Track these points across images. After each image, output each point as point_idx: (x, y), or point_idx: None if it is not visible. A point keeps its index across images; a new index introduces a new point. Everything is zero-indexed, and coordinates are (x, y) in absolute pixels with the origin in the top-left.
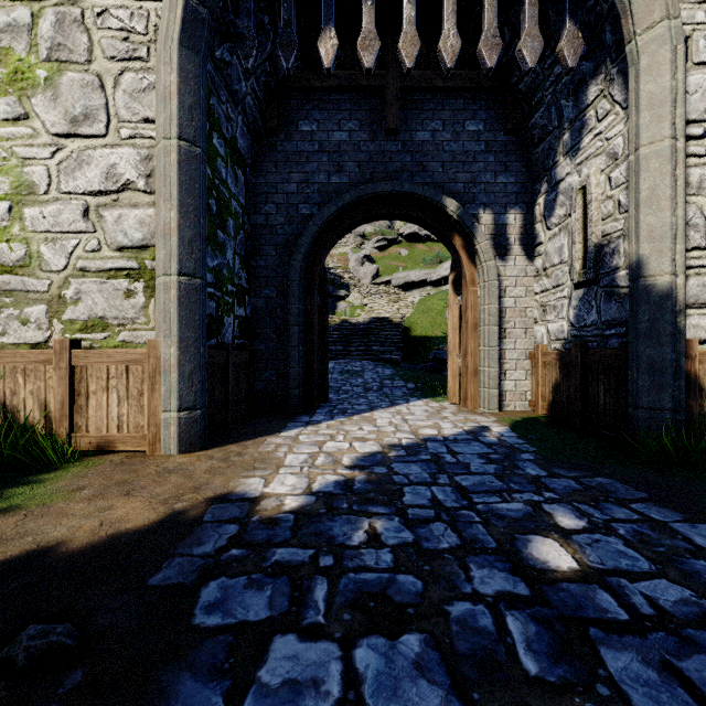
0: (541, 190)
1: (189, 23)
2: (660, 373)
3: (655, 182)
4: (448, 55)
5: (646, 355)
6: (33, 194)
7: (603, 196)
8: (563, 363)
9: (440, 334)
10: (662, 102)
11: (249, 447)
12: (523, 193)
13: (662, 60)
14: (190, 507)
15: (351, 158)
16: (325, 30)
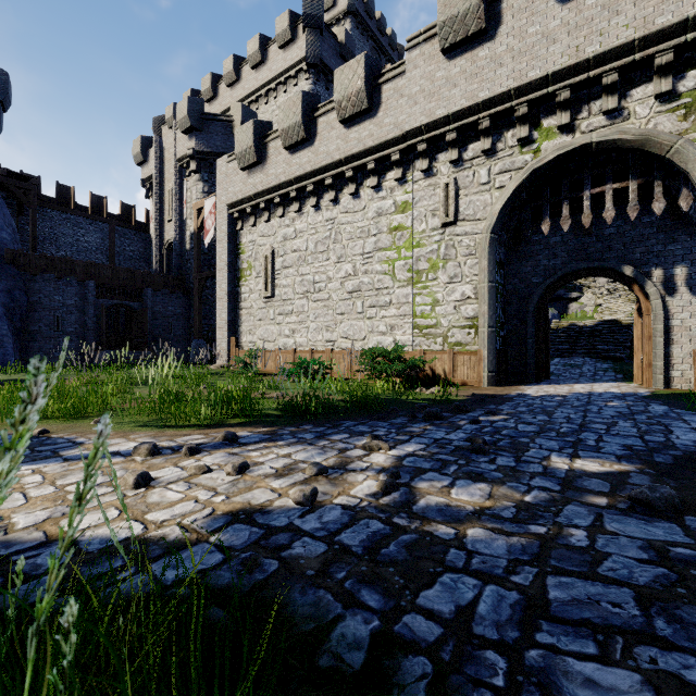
0: None
1: (491, 243)
2: None
3: None
4: (607, 219)
5: None
6: (438, 303)
7: None
8: None
9: None
10: None
11: (512, 387)
12: (688, 254)
13: None
14: (502, 393)
15: (562, 250)
16: (544, 220)
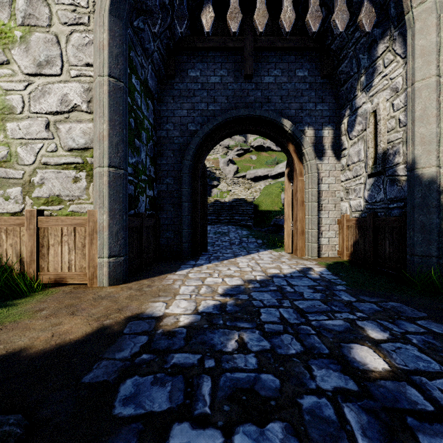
0: (345, 114)
1: None
2: (429, 232)
3: (426, 105)
4: (286, 23)
5: (419, 220)
6: (12, 114)
7: (388, 117)
8: (360, 226)
9: (277, 209)
10: (430, 51)
11: (156, 281)
12: (333, 116)
13: (430, 24)
14: (114, 323)
15: (222, 93)
16: (206, 7)
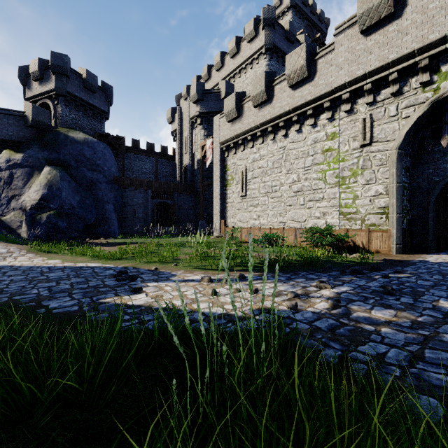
0: None
1: (398, 156)
2: None
3: None
4: None
5: None
6: (357, 197)
7: None
8: None
9: None
10: None
11: (416, 256)
12: None
13: None
14: (407, 259)
15: None
16: (443, 137)
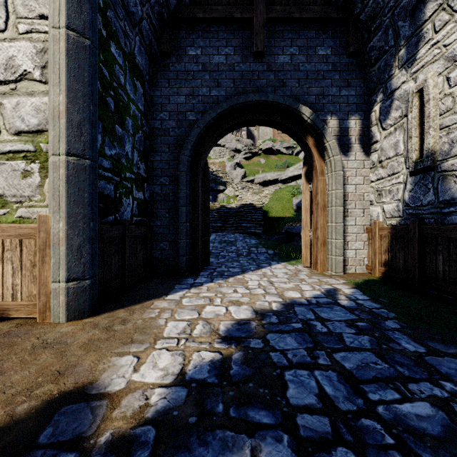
0: (376, 99)
1: None
2: None
3: None
4: None
5: None
6: None
7: (441, 95)
8: (399, 236)
9: (289, 215)
10: None
11: (136, 312)
12: (361, 103)
13: None
14: (34, 412)
15: (227, 76)
16: None
